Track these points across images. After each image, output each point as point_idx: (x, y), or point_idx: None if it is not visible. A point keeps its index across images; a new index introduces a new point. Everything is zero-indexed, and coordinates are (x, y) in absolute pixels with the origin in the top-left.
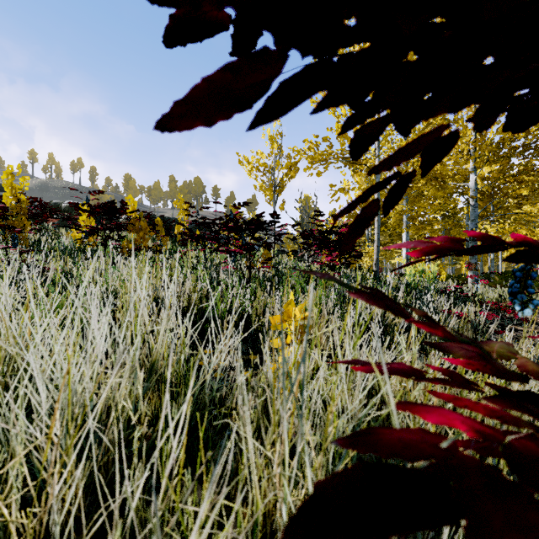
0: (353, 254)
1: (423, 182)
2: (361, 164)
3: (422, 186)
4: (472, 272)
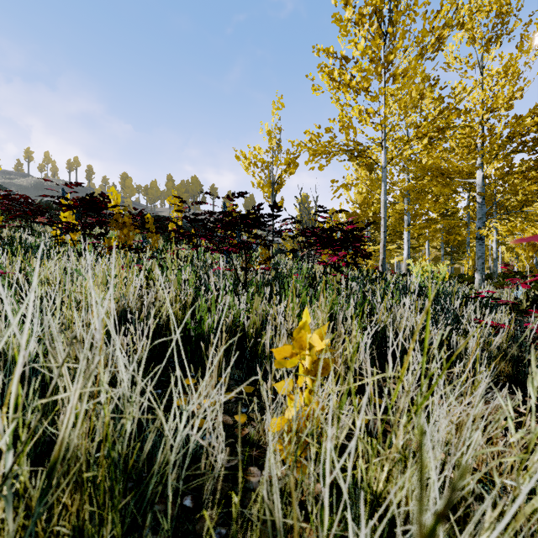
0: (362, 254)
1: (427, 179)
2: (367, 157)
3: (427, 182)
4: (480, 272)
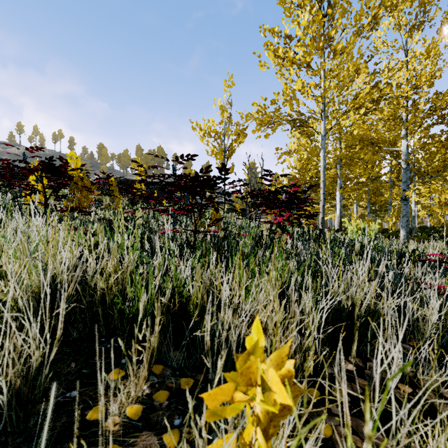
0: (306, 215)
1: (358, 147)
2: (308, 126)
3: (359, 150)
4: (404, 229)
